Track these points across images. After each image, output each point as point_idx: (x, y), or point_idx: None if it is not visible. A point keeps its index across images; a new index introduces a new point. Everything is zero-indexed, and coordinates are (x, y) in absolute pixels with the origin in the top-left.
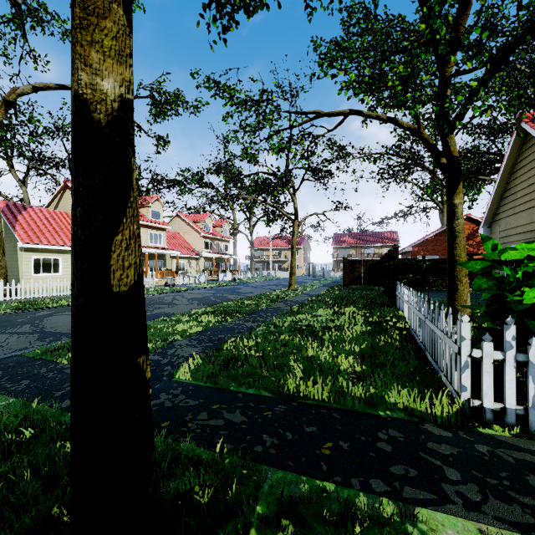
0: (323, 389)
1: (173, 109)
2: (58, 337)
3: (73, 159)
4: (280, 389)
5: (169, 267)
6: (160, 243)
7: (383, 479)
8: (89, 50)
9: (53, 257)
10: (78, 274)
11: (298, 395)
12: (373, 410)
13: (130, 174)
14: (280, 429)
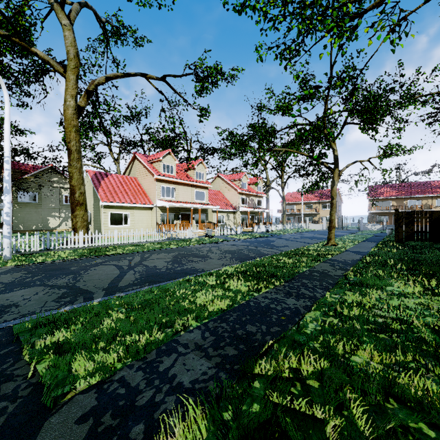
0: None
1: (213, 82)
2: (75, 297)
3: None
4: None
5: (211, 220)
6: (204, 200)
7: None
8: None
9: (124, 212)
10: None
11: None
12: None
13: None
14: None
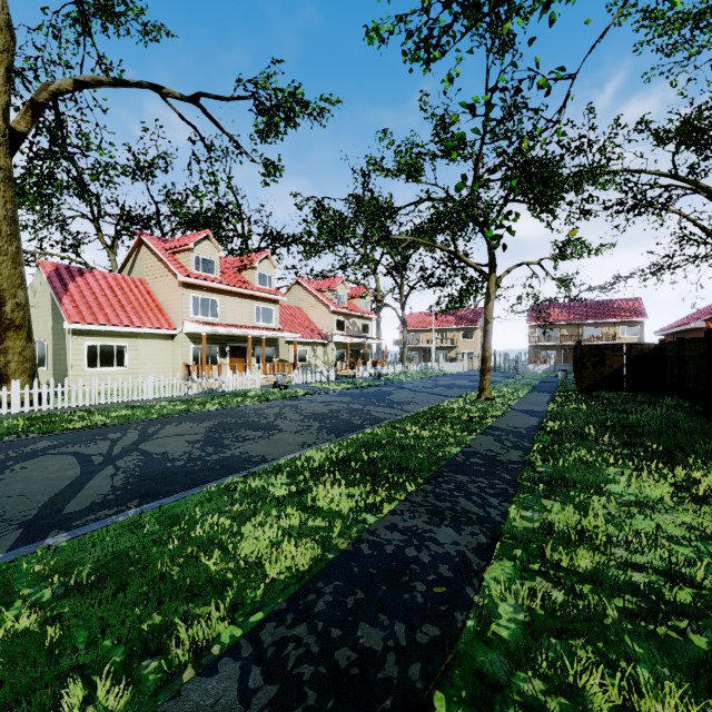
0: None
1: (288, 118)
2: None
3: None
4: None
5: (284, 358)
6: (271, 322)
7: None
8: None
9: (116, 344)
10: None
11: None
12: None
13: None
14: None
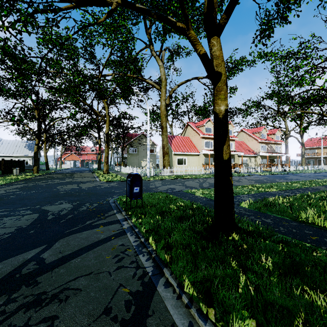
0: (325, 222)
1: (239, 69)
2: (191, 188)
3: (214, 128)
4: (296, 217)
5: (236, 162)
6: (231, 148)
7: None
8: (218, 101)
9: (184, 158)
10: (216, 155)
11: (306, 221)
12: None
13: (227, 129)
14: (290, 228)
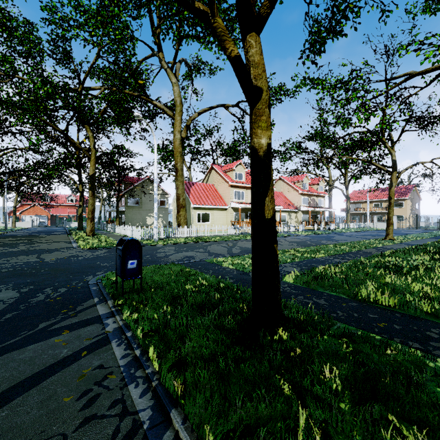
0: (390, 299)
1: (277, 99)
2: (217, 255)
3: (251, 170)
4: (354, 295)
5: None
6: None
7: (420, 344)
8: (257, 130)
9: (206, 212)
10: (254, 212)
11: (368, 300)
12: (435, 319)
13: (270, 172)
14: (350, 311)
